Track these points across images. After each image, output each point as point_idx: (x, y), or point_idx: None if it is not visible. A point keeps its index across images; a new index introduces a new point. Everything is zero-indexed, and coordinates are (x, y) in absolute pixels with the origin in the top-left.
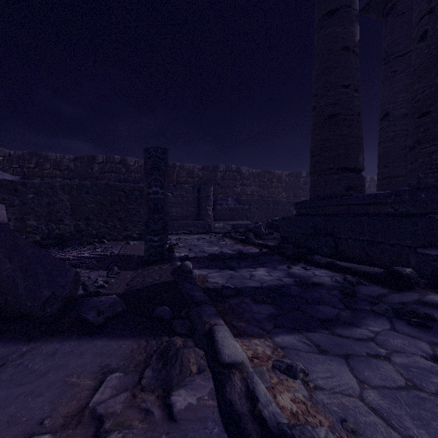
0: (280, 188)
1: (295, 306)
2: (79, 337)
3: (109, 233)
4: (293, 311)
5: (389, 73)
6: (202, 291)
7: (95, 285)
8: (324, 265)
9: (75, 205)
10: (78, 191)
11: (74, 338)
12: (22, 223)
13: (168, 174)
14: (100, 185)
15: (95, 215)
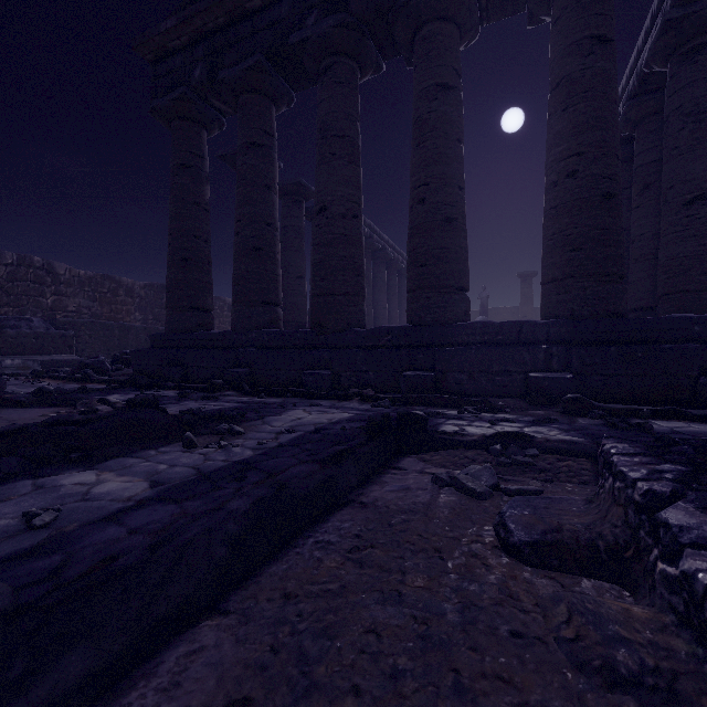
0: (132, 306)
1: None
2: (22, 408)
3: None
4: None
5: None
6: None
7: None
8: (174, 388)
9: None
10: None
11: (19, 408)
12: None
13: None
14: None
15: None
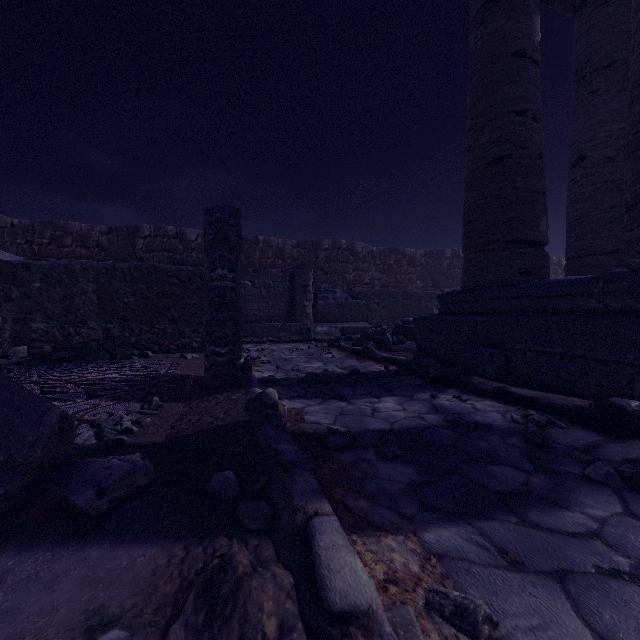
0: (413, 274)
1: (451, 467)
2: (57, 542)
3: (156, 340)
4: (448, 475)
5: (584, 95)
6: (295, 438)
7: (117, 428)
8: (490, 393)
9: (105, 299)
10: (109, 278)
11: (48, 544)
12: (24, 326)
13: (246, 254)
14: (142, 268)
15: (135, 314)
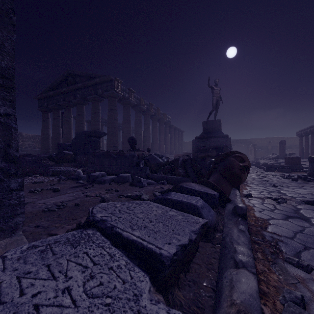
0: None
1: None
2: None
3: None
4: None
5: None
6: None
7: None
8: None
9: None
10: None
11: None
12: None
13: None
14: None
15: None
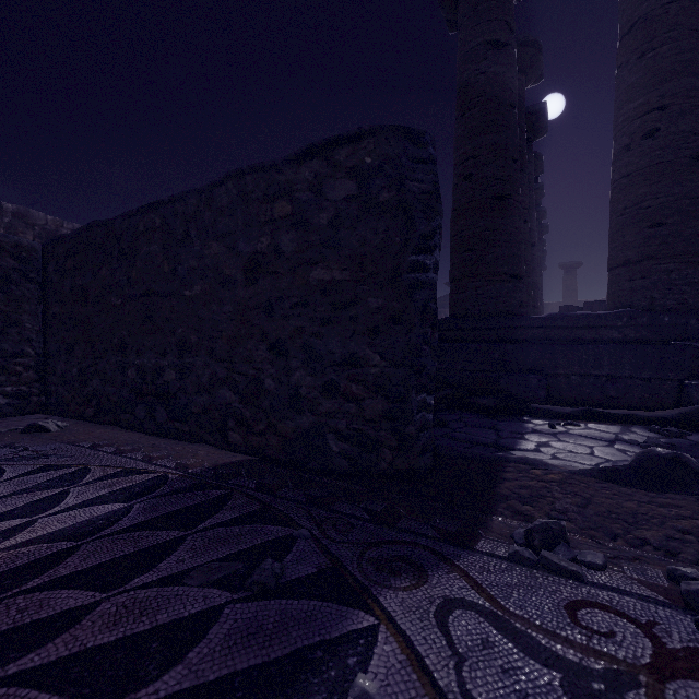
0: None
1: None
2: None
3: None
4: None
5: None
6: None
7: None
8: (578, 416)
9: None
10: None
11: None
12: None
13: None
14: None
15: None
